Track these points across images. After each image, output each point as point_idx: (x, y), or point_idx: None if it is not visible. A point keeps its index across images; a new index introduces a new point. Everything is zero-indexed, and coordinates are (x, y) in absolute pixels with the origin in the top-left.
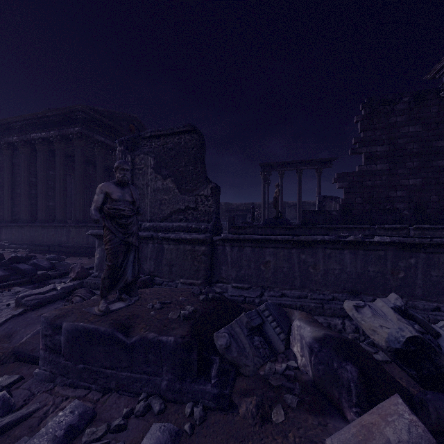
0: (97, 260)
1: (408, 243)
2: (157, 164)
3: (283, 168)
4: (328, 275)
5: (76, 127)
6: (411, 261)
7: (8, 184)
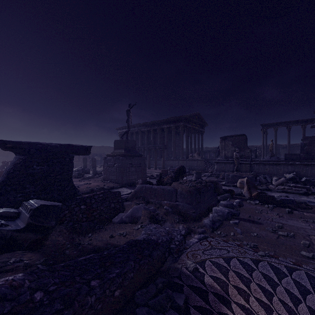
0: (215, 168)
1: (305, 164)
2: (232, 143)
3: (277, 126)
4: (284, 171)
5: (181, 123)
6: (307, 168)
7: (153, 144)
